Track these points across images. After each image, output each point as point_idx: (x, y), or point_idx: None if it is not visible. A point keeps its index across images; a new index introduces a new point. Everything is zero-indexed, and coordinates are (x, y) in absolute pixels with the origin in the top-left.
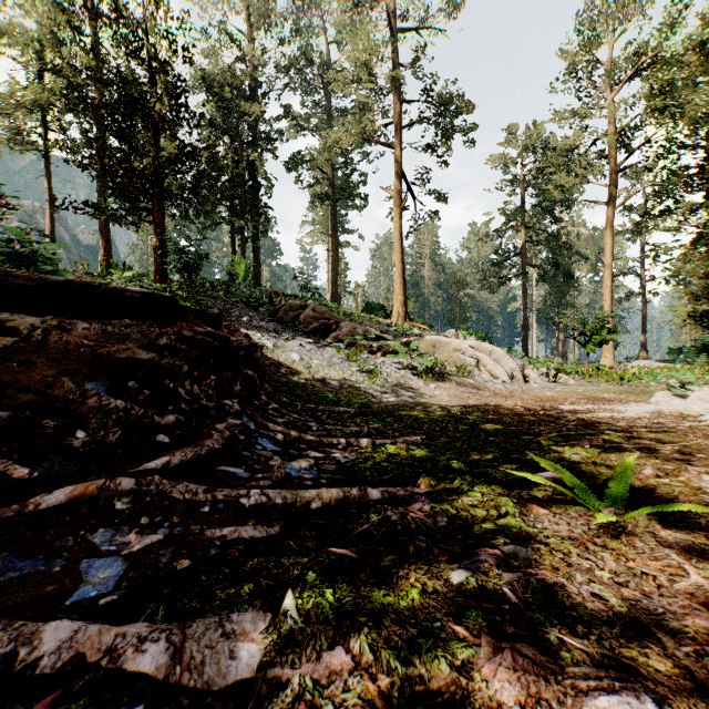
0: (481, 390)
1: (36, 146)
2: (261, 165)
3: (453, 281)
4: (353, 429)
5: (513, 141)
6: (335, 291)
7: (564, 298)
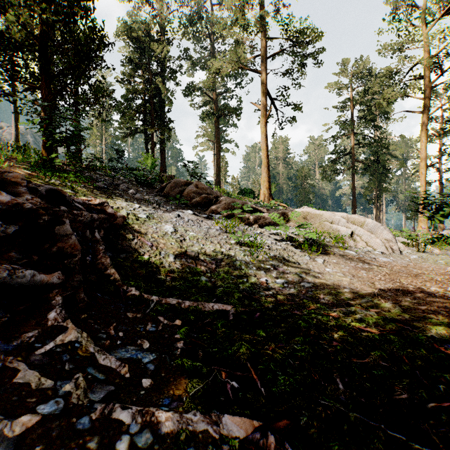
0: (372, 265)
1: (3, 75)
2: (165, 89)
3: (300, 174)
4: (235, 433)
5: (345, 73)
6: (218, 181)
7: (381, 185)
